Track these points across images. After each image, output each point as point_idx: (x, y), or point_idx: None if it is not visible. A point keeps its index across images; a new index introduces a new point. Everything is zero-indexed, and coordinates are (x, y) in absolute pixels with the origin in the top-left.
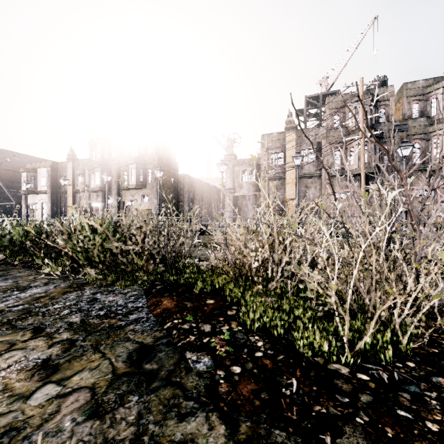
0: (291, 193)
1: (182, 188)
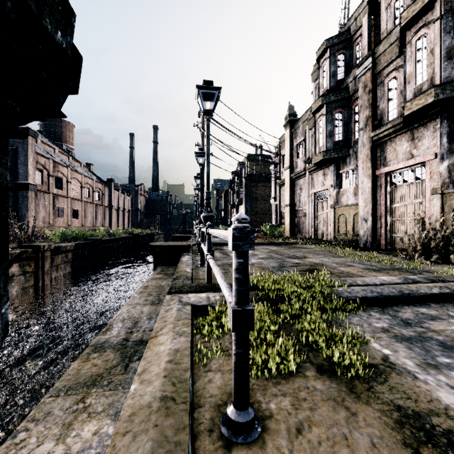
0: (287, 199)
1: None
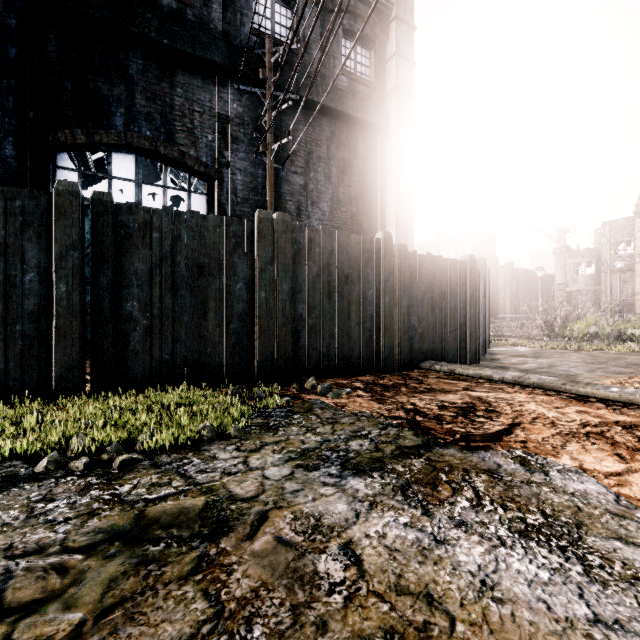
0: None
1: (502, 283)
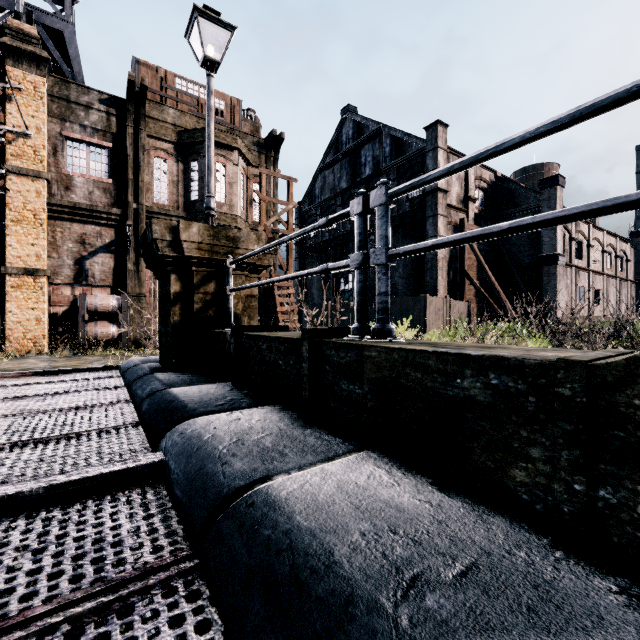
0: None
1: None
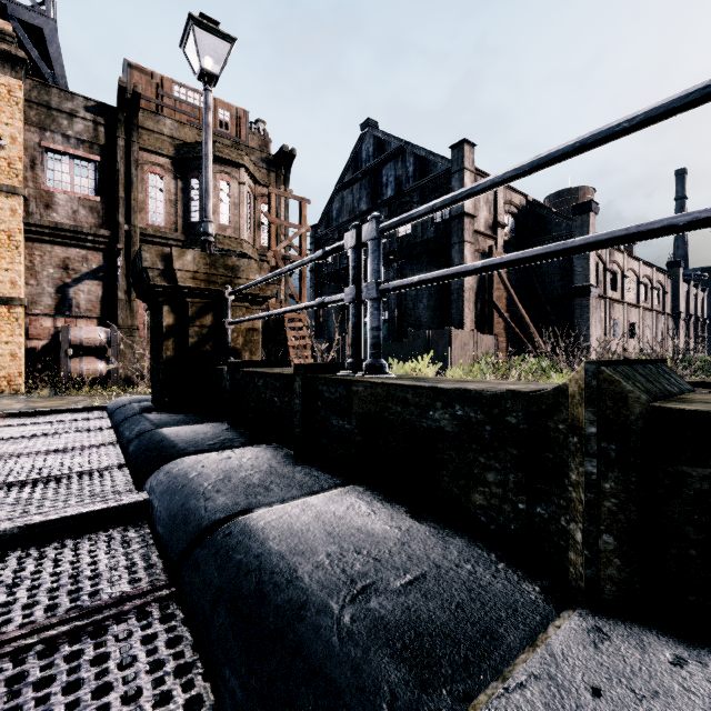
0: None
1: None
